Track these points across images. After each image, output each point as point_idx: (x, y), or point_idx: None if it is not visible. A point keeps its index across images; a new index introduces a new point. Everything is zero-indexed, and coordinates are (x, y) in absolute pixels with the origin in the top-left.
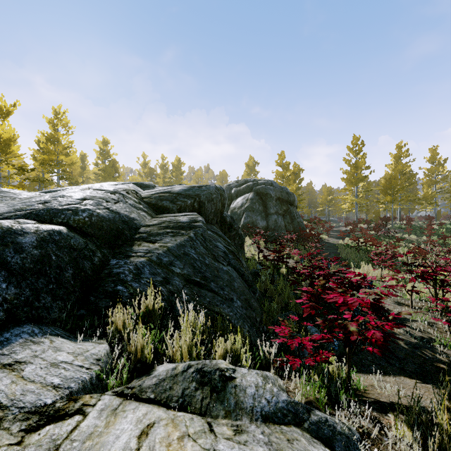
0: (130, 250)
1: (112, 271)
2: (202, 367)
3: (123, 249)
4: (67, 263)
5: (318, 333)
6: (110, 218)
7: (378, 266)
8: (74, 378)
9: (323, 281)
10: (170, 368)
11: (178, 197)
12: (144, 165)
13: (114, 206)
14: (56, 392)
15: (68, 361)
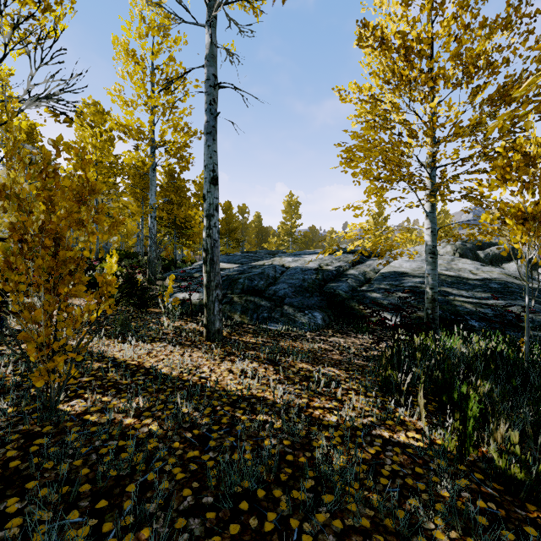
0: None
1: None
2: None
3: None
4: None
5: None
6: None
7: None
8: None
9: None
10: None
11: None
12: None
13: None
14: None
15: None
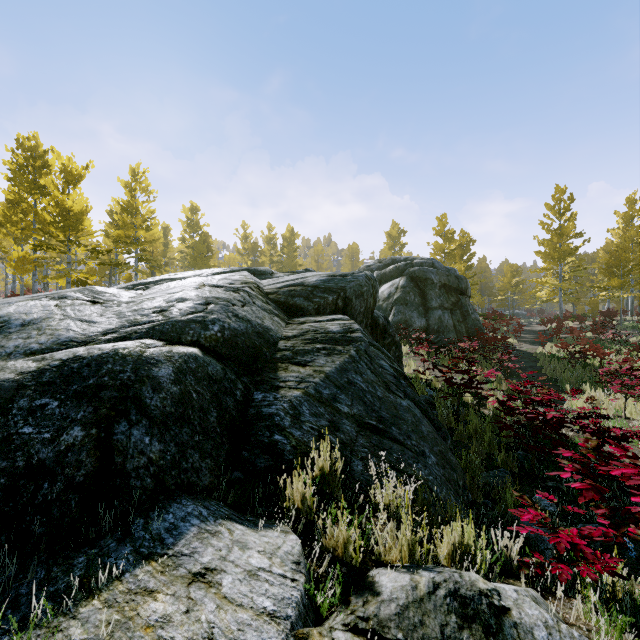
0: (275, 377)
1: (261, 411)
2: (456, 588)
3: (265, 375)
4: (209, 403)
5: (554, 508)
6: (242, 330)
7: (610, 392)
8: (285, 598)
9: (594, 441)
10: (407, 586)
11: (315, 292)
12: (245, 239)
13: (242, 311)
14: (277, 625)
15: (265, 568)
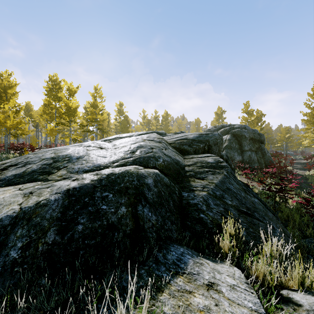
0: (189, 185)
1: (189, 202)
2: None
3: (184, 184)
4: (168, 197)
5: None
6: (170, 161)
7: None
8: (256, 302)
9: None
10: None
11: (193, 142)
12: (144, 118)
13: (166, 152)
14: None
15: (236, 285)
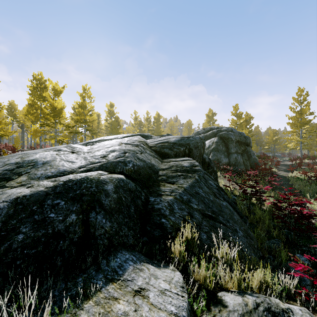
0: (159, 189)
1: (154, 207)
2: (269, 307)
3: (154, 188)
4: (130, 202)
5: (308, 262)
6: (142, 166)
7: None
8: (180, 306)
9: None
10: (242, 304)
11: (174, 146)
12: (135, 119)
13: (141, 156)
14: None
15: (168, 289)
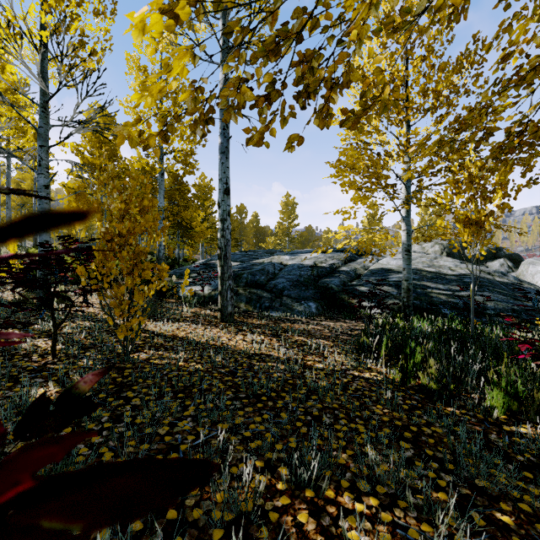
0: None
1: None
2: None
3: None
4: None
5: None
6: None
7: None
8: None
9: None
10: None
11: None
12: None
13: None
14: None
15: None
